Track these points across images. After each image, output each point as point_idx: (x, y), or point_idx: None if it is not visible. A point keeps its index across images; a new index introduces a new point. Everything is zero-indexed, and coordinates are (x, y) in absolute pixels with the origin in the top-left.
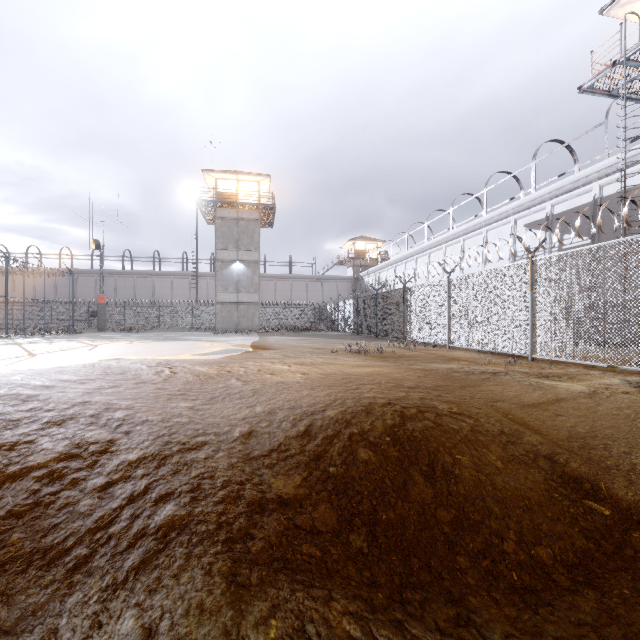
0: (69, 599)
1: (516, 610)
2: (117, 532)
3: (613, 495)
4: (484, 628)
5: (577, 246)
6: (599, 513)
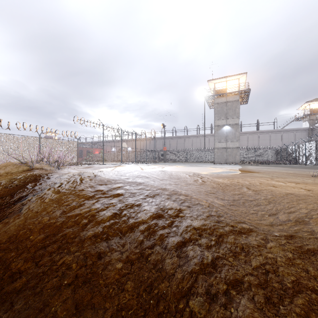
0: None
1: None
2: (197, 316)
3: None
4: None
5: None
6: None
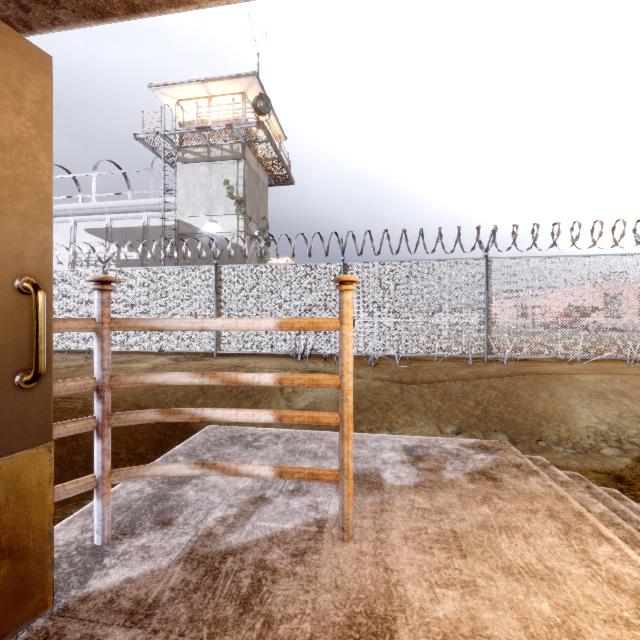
0: None
1: None
2: None
3: None
4: None
5: (132, 259)
6: (165, 423)
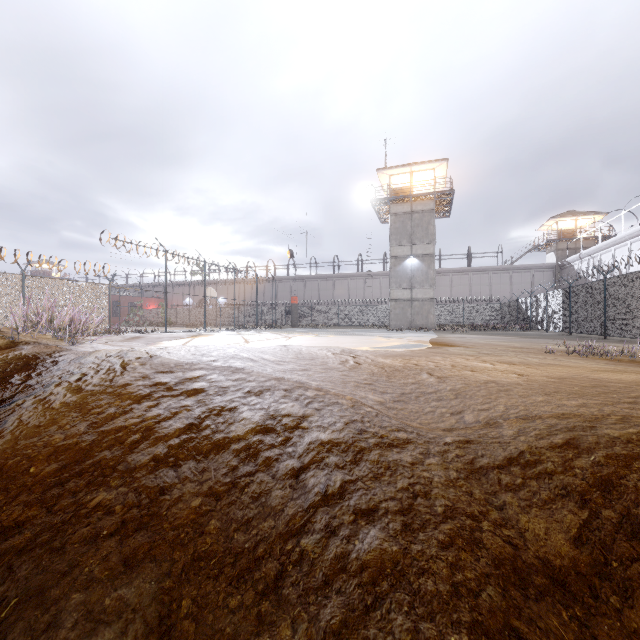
0: None
1: None
2: (310, 554)
3: None
4: None
5: None
6: None
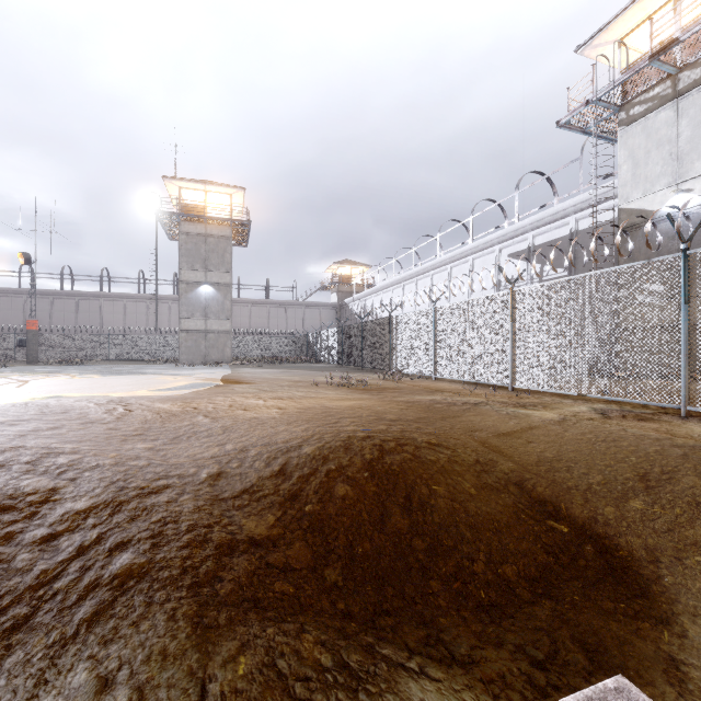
0: (7, 661)
1: (482, 626)
2: (64, 585)
3: (571, 513)
4: (452, 645)
5: (556, 278)
6: (559, 531)
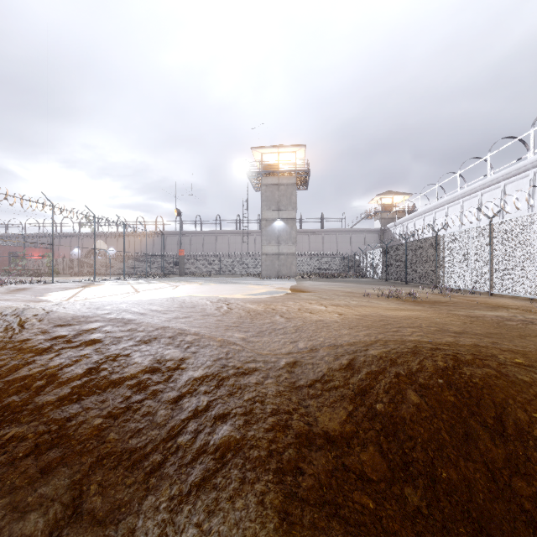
0: (145, 501)
1: None
2: (184, 445)
3: None
4: None
5: None
6: None
